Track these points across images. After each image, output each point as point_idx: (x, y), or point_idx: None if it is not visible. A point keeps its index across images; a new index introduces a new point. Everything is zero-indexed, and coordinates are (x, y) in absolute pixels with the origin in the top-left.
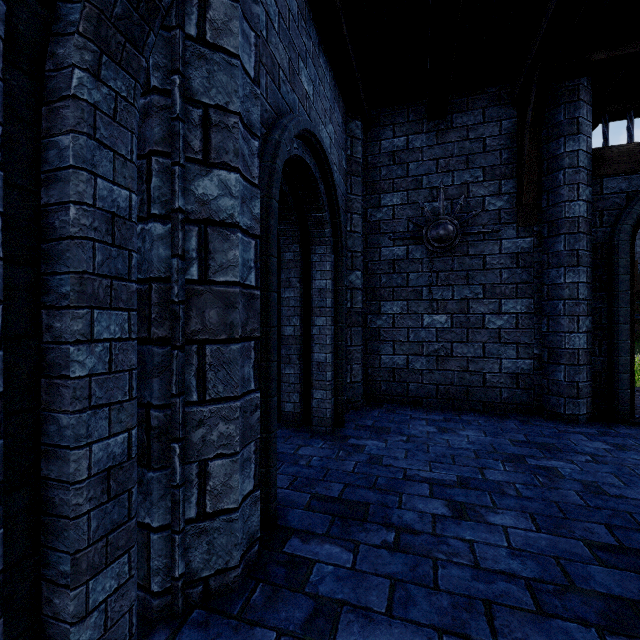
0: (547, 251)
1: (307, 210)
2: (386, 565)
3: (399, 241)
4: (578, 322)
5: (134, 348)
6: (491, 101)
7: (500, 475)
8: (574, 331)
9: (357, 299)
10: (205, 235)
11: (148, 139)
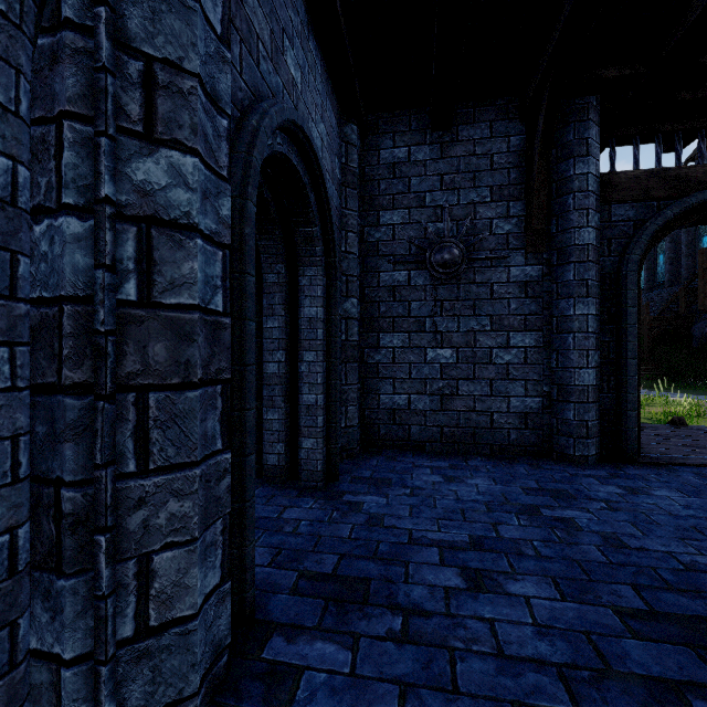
0: (556, 280)
1: (294, 223)
2: (393, 664)
3: (400, 265)
4: (588, 357)
5: (22, 402)
6: (499, 114)
7: (515, 531)
8: (584, 366)
9: (353, 330)
10: (148, 239)
11: (58, 95)
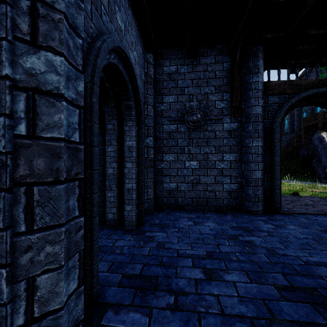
0: (244, 130)
1: (121, 99)
2: (170, 323)
3: (173, 122)
4: (258, 165)
5: None
6: (218, 52)
7: (227, 248)
8: (256, 169)
9: (150, 152)
10: (33, 100)
11: None
